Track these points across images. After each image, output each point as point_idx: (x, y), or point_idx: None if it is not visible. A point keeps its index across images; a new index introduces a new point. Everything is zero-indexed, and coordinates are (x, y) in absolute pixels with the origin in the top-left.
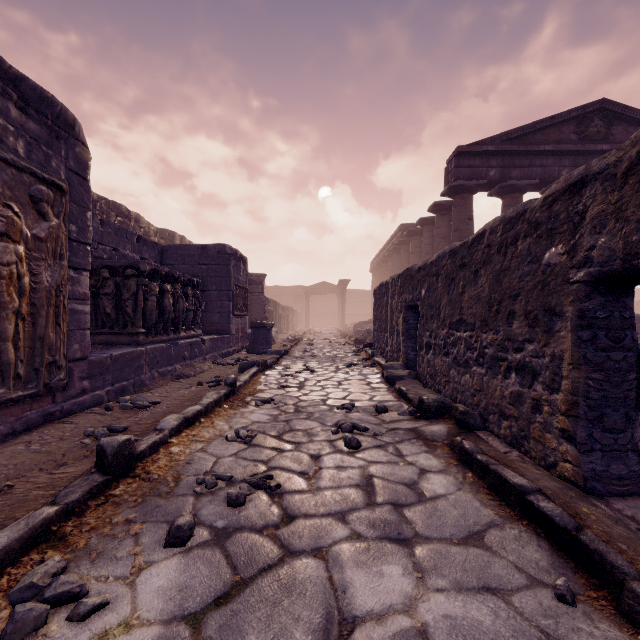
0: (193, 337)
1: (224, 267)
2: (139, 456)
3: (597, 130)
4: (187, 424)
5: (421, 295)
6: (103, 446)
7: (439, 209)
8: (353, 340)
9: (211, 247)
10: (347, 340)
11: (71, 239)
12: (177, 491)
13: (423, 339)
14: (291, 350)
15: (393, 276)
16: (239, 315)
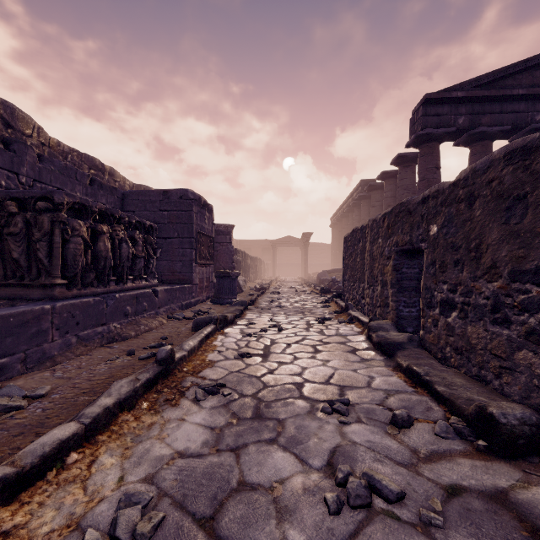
0: (145, 288)
1: (186, 213)
2: None
3: None
4: (17, 487)
5: (429, 234)
6: None
7: (402, 161)
8: (319, 289)
9: (173, 192)
10: (312, 289)
11: None
12: None
13: (435, 294)
14: (257, 299)
15: (374, 217)
16: (203, 264)
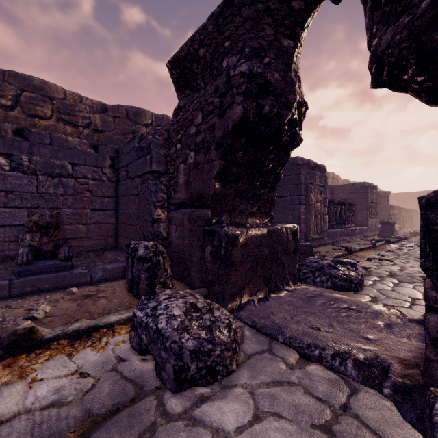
0: (350, 227)
1: (364, 193)
2: (352, 252)
3: None
4: (361, 250)
5: None
6: (347, 246)
7: None
8: None
9: (357, 184)
10: None
11: (324, 198)
12: (364, 258)
13: None
14: (409, 238)
15: None
16: (372, 217)
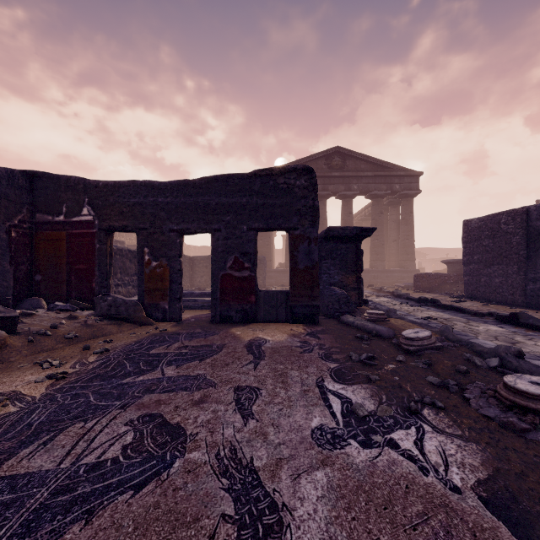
0: None
1: None
2: None
3: (336, 163)
4: None
5: None
6: None
7: None
8: None
9: None
10: None
11: None
12: None
13: None
14: None
15: None
16: None
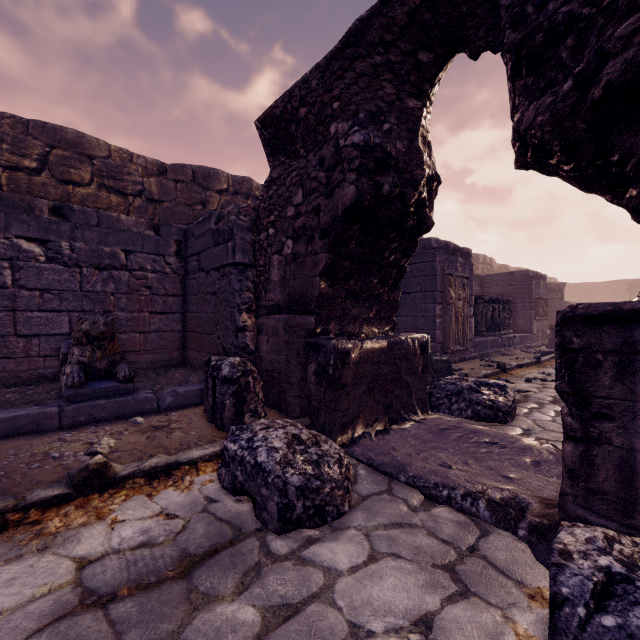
0: (507, 334)
1: (527, 286)
2: (507, 369)
3: None
4: (519, 367)
5: None
6: (499, 362)
7: None
8: None
9: (516, 273)
10: None
11: (469, 295)
12: (523, 378)
13: None
14: None
15: None
16: (539, 320)
